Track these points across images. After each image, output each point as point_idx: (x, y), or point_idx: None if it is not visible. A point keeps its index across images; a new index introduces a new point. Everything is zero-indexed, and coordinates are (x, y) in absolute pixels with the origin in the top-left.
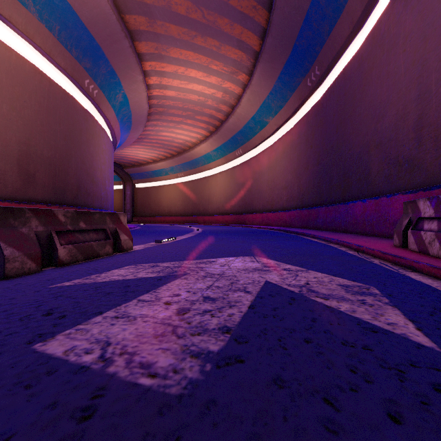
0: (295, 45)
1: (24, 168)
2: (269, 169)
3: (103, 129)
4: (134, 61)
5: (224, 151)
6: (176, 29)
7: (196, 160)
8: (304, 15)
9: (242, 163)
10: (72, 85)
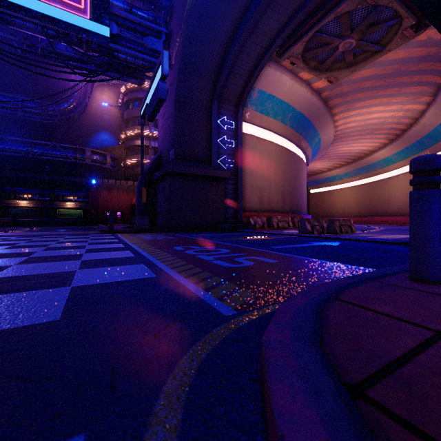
0: None
1: (283, 197)
2: None
3: (305, 163)
4: (329, 120)
5: (407, 153)
6: (362, 94)
7: (372, 165)
8: None
9: None
10: (295, 147)
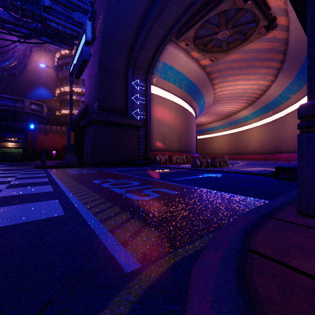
0: (302, 65)
1: (179, 141)
2: (292, 125)
3: (194, 117)
4: (211, 88)
5: (259, 113)
6: (232, 71)
7: (237, 120)
8: (305, 55)
9: (272, 121)
10: (188, 105)
